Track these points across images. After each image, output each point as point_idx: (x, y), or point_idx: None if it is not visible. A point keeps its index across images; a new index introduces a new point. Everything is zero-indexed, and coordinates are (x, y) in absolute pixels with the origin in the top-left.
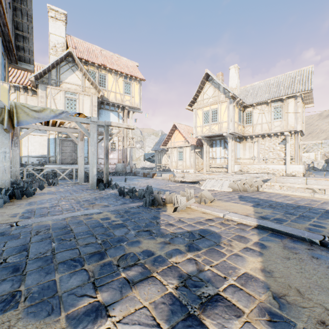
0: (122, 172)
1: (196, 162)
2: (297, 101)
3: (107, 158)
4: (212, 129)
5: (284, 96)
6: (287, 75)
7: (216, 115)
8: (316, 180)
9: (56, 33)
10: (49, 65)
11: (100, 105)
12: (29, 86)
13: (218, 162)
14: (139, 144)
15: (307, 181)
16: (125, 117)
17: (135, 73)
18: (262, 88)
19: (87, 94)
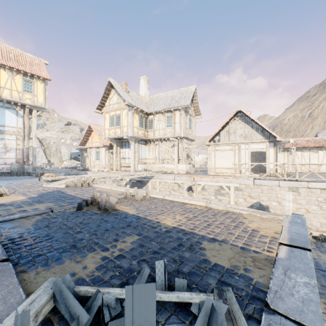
0: (17, 172)
1: (111, 162)
2: (181, 113)
3: None
4: (116, 132)
5: (172, 108)
6: (179, 91)
7: (119, 120)
8: (180, 176)
9: None
10: None
11: None
12: None
13: (127, 161)
14: (76, 142)
15: (175, 177)
16: (26, 116)
17: (40, 71)
18: (162, 99)
19: None
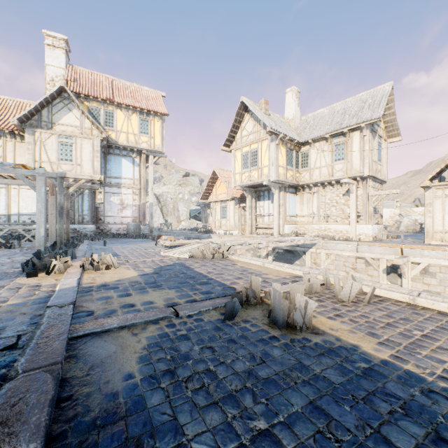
0: (133, 234)
1: (242, 221)
2: (363, 134)
3: (60, 216)
4: (251, 176)
5: (346, 128)
6: (357, 98)
7: (256, 157)
8: (370, 245)
9: (54, 64)
10: (35, 104)
11: (108, 150)
12: (16, 130)
13: (266, 220)
14: (195, 197)
15: (358, 247)
16: (142, 163)
17: (156, 106)
18: (325, 118)
19: (86, 137)
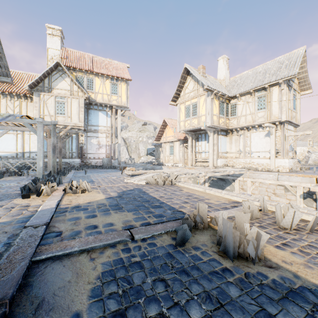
0: (107, 165)
1: (185, 156)
2: (281, 88)
3: (54, 152)
4: (192, 123)
5: (266, 84)
6: (275, 61)
7: (195, 109)
8: (288, 175)
9: (53, 47)
10: (40, 75)
11: (89, 106)
12: (28, 94)
13: (203, 156)
14: (150, 140)
15: (278, 176)
16: (113, 115)
17: (123, 74)
18: (249, 77)
19: (74, 97)
